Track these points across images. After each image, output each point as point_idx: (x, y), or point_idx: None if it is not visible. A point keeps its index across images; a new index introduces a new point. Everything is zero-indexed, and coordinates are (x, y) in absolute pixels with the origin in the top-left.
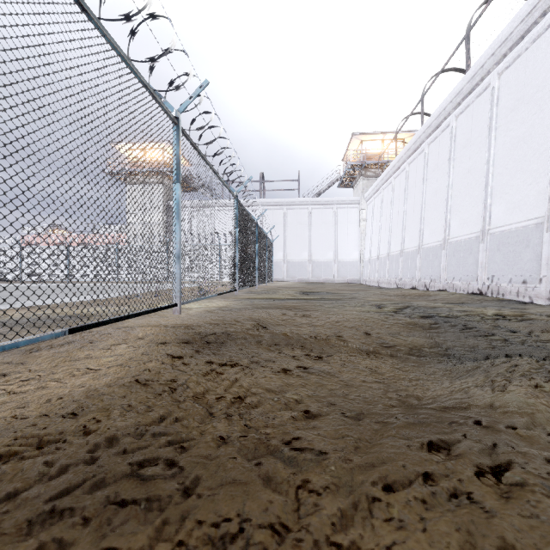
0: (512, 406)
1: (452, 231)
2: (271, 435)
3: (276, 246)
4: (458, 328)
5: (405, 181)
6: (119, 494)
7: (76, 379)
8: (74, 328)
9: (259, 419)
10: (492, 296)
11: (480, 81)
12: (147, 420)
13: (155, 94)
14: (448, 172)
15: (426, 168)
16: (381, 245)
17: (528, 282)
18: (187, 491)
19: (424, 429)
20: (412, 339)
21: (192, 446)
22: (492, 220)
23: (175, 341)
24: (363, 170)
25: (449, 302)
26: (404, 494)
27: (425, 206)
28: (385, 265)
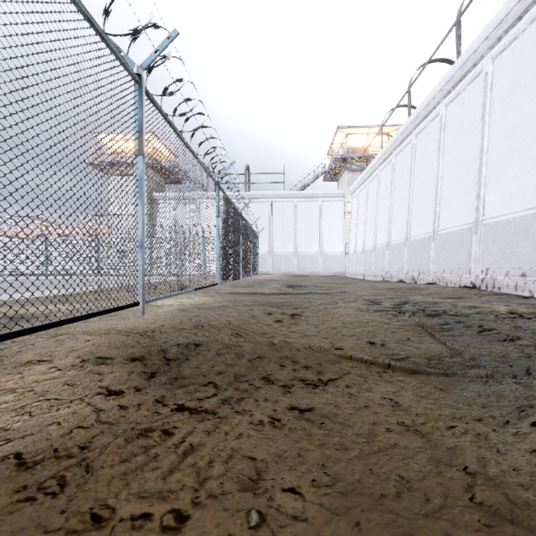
0: None
1: (442, 223)
2: None
3: (261, 239)
4: (475, 330)
5: (391, 173)
6: None
7: None
8: None
9: None
10: (487, 289)
11: (472, 67)
12: None
13: (104, 35)
14: (437, 162)
15: (414, 159)
16: (367, 238)
17: (527, 275)
18: None
19: None
20: (426, 345)
21: None
22: (486, 210)
23: (122, 357)
24: (348, 163)
25: (446, 297)
26: None
27: (413, 198)
28: (371, 257)
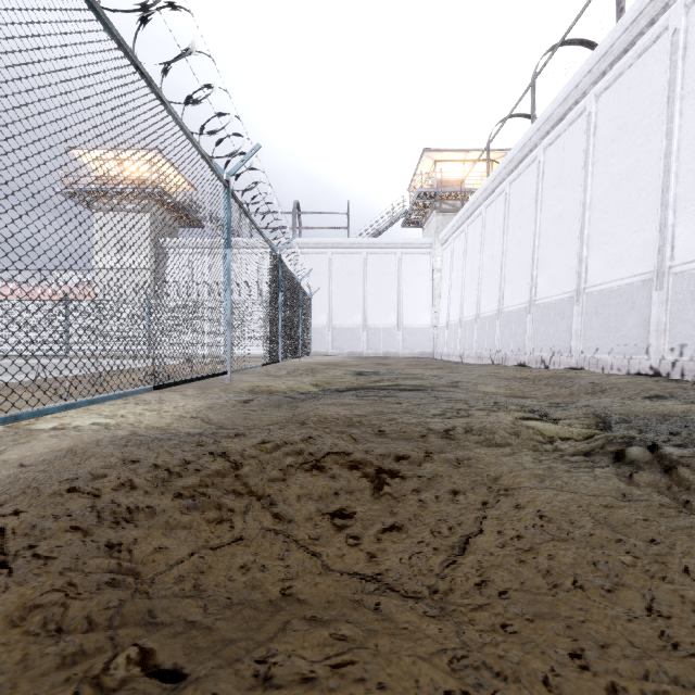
0: None
1: (592, 275)
2: None
3: (316, 305)
4: None
5: (504, 209)
6: None
7: None
8: None
9: None
10: (684, 379)
11: (648, 26)
12: None
13: None
14: (583, 184)
15: (541, 184)
16: (466, 304)
17: None
18: None
19: None
20: None
21: None
22: (678, 250)
23: None
24: (438, 202)
25: (650, 396)
26: None
27: (540, 242)
28: (472, 331)
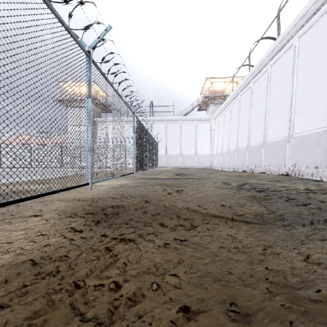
0: None
1: (268, 136)
2: None
3: (160, 145)
4: (284, 199)
5: (238, 106)
6: None
7: None
8: None
9: None
10: (295, 176)
11: (287, 42)
12: None
13: (69, 30)
14: (266, 99)
15: (252, 97)
16: (224, 145)
17: (319, 167)
18: None
19: None
20: (255, 207)
21: None
22: (295, 129)
23: (81, 213)
24: (213, 100)
25: (270, 181)
26: None
27: (251, 121)
28: (226, 157)
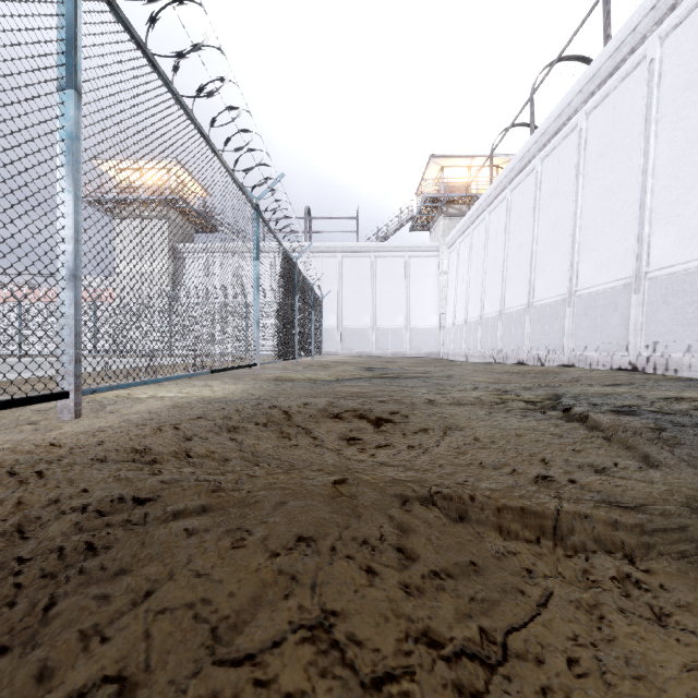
0: None
1: (582, 279)
2: None
3: (327, 307)
4: None
5: (505, 215)
6: None
7: None
8: None
9: None
10: (656, 372)
11: (629, 54)
12: None
13: None
14: (574, 194)
15: (539, 193)
16: (471, 305)
17: None
18: None
19: None
20: (660, 477)
21: None
22: (653, 258)
23: None
24: (444, 206)
25: (610, 383)
26: None
27: (538, 247)
28: (476, 332)
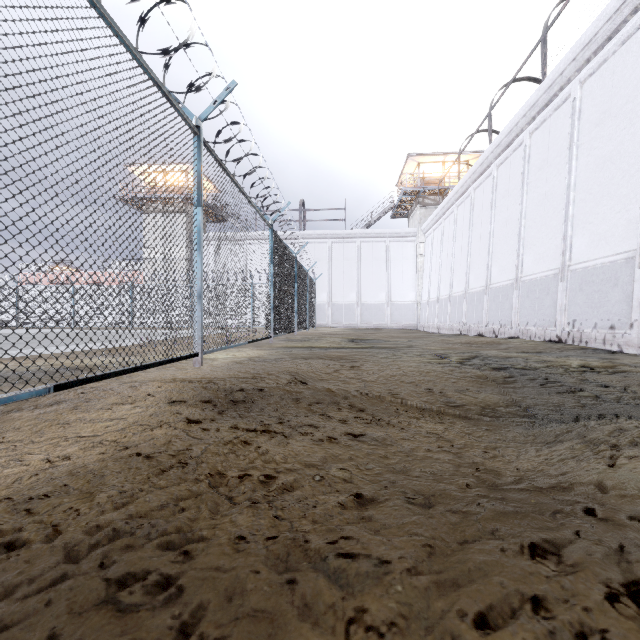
0: (630, 487)
1: (525, 268)
2: (311, 533)
3: (318, 286)
4: (538, 382)
5: (469, 210)
6: (80, 637)
7: (62, 449)
8: (62, 384)
9: (294, 508)
10: (574, 343)
11: (559, 91)
12: (142, 510)
13: (169, 96)
14: (520, 198)
15: (495, 194)
16: (442, 284)
17: (616, 327)
18: (185, 629)
19: (519, 522)
20: (484, 395)
21: (199, 551)
22: (574, 254)
23: (193, 399)
24: (421, 197)
25: (523, 352)
26: (508, 636)
27: (494, 239)
28: (446, 308)
